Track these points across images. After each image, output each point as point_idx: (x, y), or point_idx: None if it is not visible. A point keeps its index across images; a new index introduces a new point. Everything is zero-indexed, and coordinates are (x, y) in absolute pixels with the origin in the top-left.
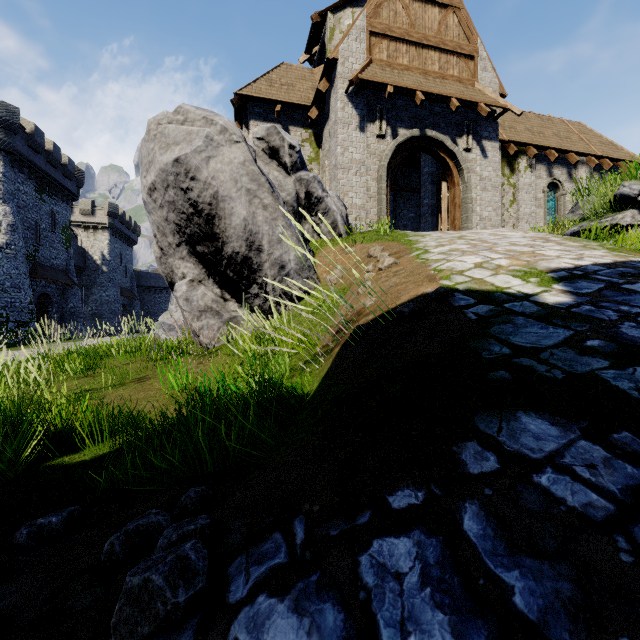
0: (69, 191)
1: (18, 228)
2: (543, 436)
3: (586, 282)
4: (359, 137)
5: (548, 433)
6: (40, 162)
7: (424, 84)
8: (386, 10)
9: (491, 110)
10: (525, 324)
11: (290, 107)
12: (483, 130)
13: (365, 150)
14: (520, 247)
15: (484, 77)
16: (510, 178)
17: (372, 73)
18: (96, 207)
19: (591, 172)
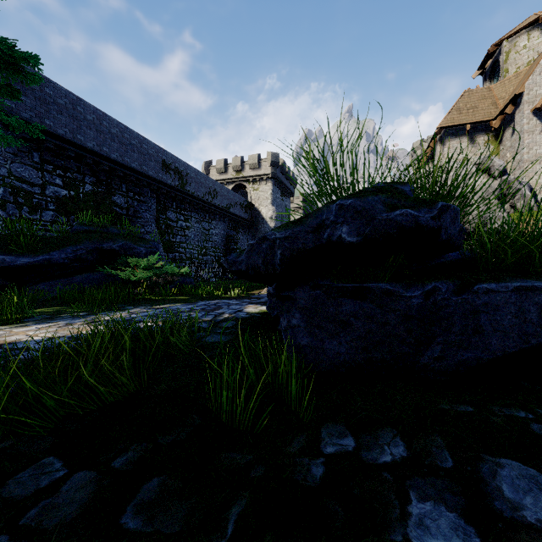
0: (291, 192)
1: (278, 218)
2: None
3: None
4: None
5: None
6: (283, 179)
7: None
8: None
9: None
10: None
11: (475, 123)
12: None
13: None
14: None
15: None
16: None
17: None
18: (296, 197)
19: None
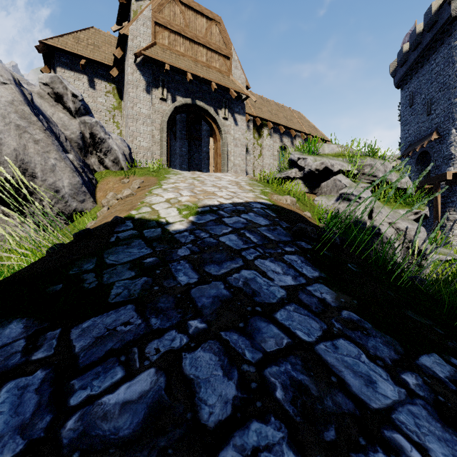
0: None
1: None
2: (2, 338)
3: (210, 215)
4: (146, 97)
5: (9, 335)
6: None
7: (194, 68)
8: (167, 10)
9: (239, 95)
10: (134, 246)
11: (95, 63)
12: (235, 107)
13: (151, 107)
14: (213, 188)
15: (236, 72)
16: (258, 140)
17: (154, 52)
18: None
19: (303, 142)
